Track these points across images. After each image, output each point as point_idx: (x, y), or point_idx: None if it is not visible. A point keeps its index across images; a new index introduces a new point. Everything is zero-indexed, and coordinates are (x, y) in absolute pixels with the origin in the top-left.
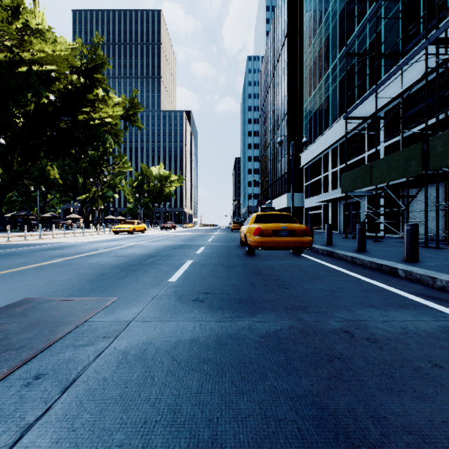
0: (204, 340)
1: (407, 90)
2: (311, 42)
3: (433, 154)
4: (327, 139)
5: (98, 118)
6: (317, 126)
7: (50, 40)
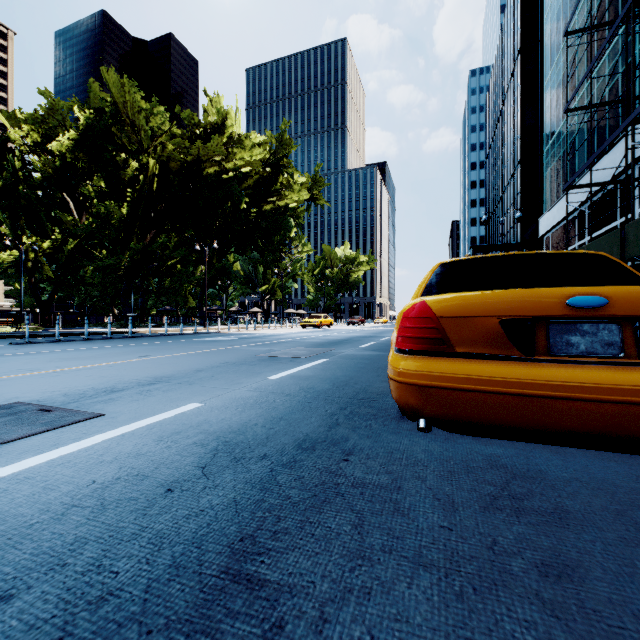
0: (373, 354)
1: None
2: (553, 60)
3: (627, 242)
4: (571, 200)
5: (283, 205)
6: (560, 180)
7: (248, 145)
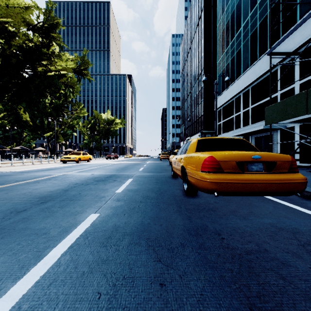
0: None
1: None
2: (223, 10)
3: None
4: (239, 85)
5: (54, 70)
6: (229, 76)
7: None
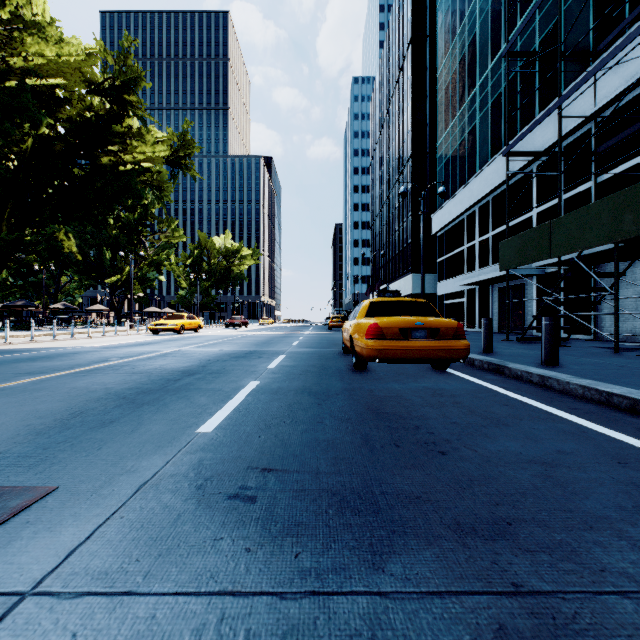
0: None
1: (603, 109)
2: (447, 49)
3: None
4: (472, 192)
5: (131, 161)
6: (457, 173)
7: (52, 39)
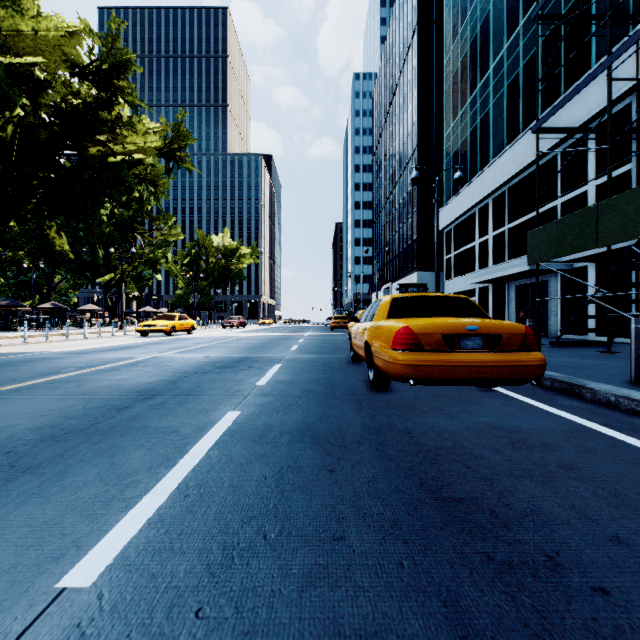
0: None
1: None
2: (456, 33)
3: None
4: (485, 183)
5: (121, 152)
6: (467, 164)
7: (28, 12)
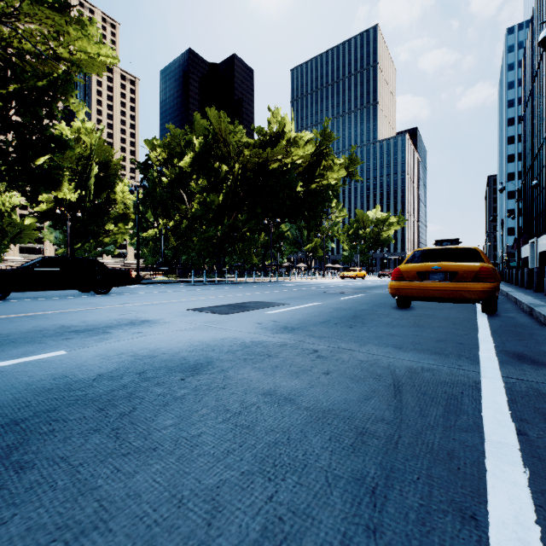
0: None
1: None
2: None
3: None
4: None
5: (325, 184)
6: None
7: (300, 145)
